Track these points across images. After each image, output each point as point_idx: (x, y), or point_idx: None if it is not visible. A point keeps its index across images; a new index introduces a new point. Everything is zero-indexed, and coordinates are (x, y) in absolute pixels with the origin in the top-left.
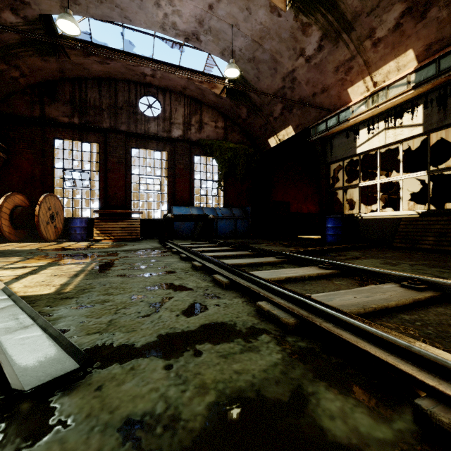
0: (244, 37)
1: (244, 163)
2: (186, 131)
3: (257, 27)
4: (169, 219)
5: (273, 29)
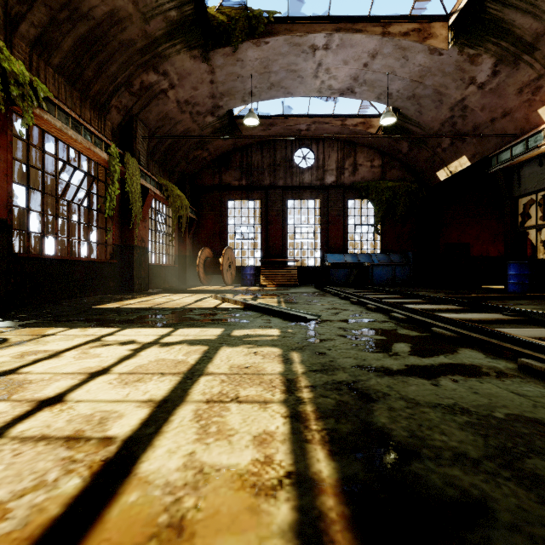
0: (401, 80)
1: (406, 202)
2: (339, 176)
3: (416, 69)
4: (326, 267)
5: (434, 67)
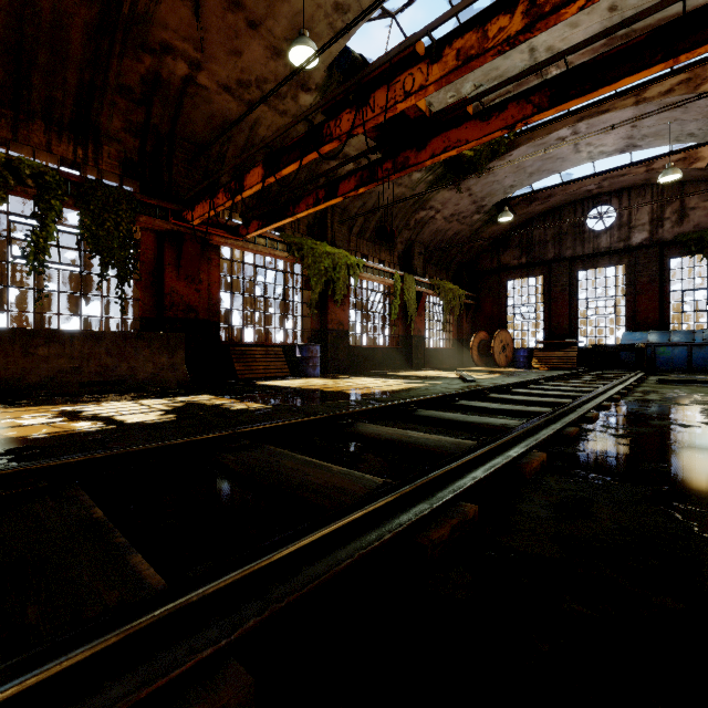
0: (695, 121)
1: None
2: (654, 230)
3: (705, 109)
4: (585, 349)
5: None
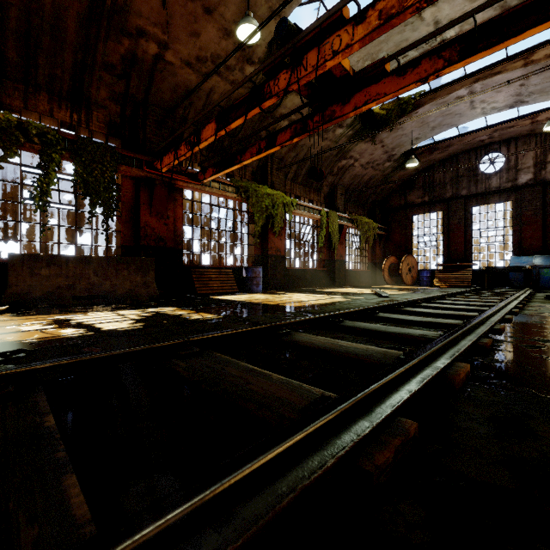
0: None
1: None
2: (538, 172)
3: None
4: (480, 271)
5: None
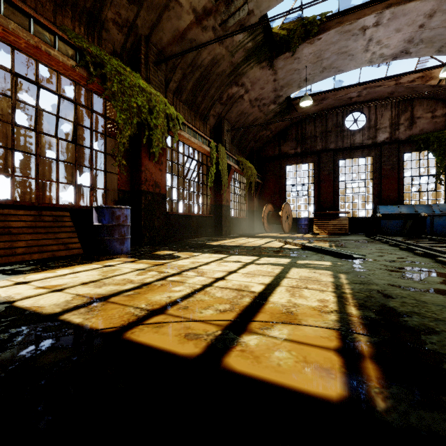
0: None
1: None
2: (393, 132)
3: None
4: (377, 218)
5: None
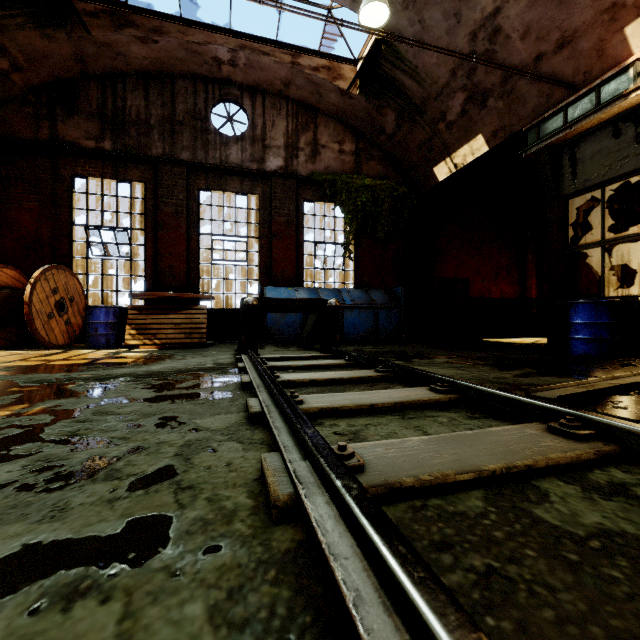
0: None
1: (390, 211)
2: (290, 159)
3: None
4: (248, 308)
5: None
